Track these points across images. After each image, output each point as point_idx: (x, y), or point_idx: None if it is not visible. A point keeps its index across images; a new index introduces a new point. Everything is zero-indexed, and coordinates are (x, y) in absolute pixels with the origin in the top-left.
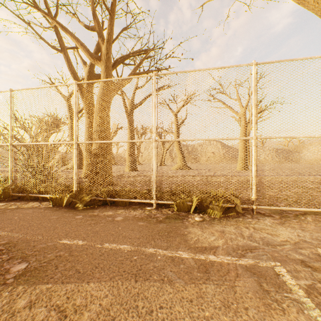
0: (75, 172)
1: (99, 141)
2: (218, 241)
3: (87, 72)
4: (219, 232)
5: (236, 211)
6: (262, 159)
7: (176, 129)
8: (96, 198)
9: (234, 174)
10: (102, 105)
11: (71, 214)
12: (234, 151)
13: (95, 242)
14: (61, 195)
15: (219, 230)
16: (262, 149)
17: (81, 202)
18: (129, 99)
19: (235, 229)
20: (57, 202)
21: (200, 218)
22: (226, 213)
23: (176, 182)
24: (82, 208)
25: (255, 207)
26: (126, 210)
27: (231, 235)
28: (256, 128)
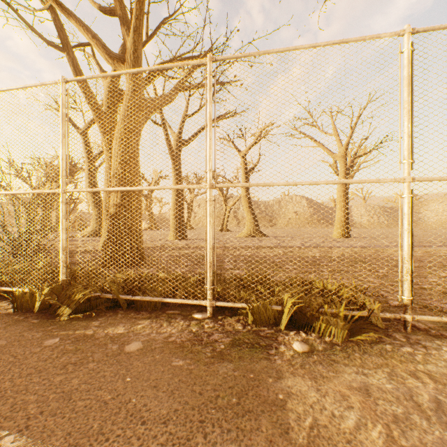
0: (62, 246)
1: (105, 187)
2: (370, 433)
3: (107, 87)
4: (360, 394)
5: (375, 327)
6: (365, 222)
7: (245, 178)
8: (100, 296)
9: (333, 244)
10: (125, 133)
11: (40, 335)
12: (326, 211)
13: (46, 441)
14: (34, 290)
15: (358, 388)
16: (364, 207)
17: (68, 304)
18: (174, 132)
19: (393, 383)
20: (25, 304)
21: (304, 346)
22: (354, 330)
23: (246, 258)
24: (66, 317)
25: (409, 318)
26: (153, 323)
27: (393, 408)
28: (411, 159)
